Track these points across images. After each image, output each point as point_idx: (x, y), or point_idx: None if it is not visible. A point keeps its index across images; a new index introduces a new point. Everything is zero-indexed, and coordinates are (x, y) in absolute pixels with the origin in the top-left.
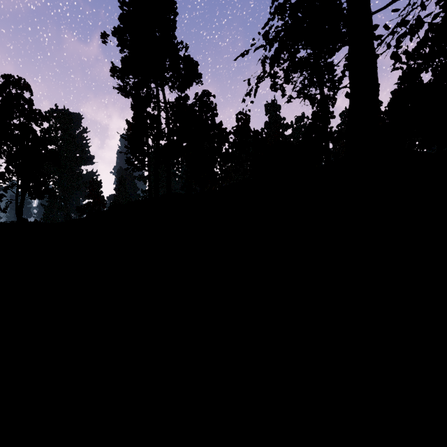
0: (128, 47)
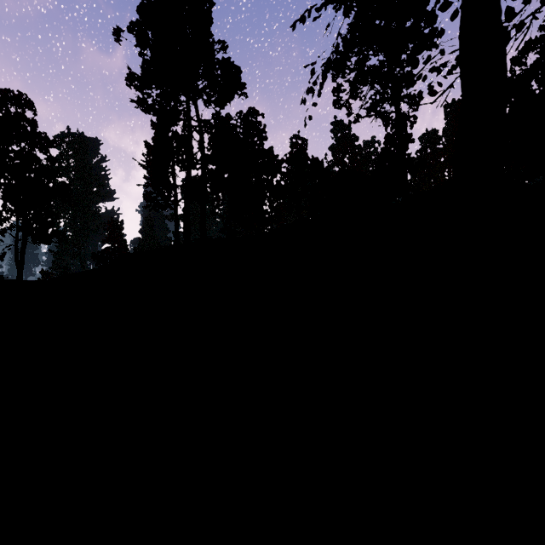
0: (150, 48)
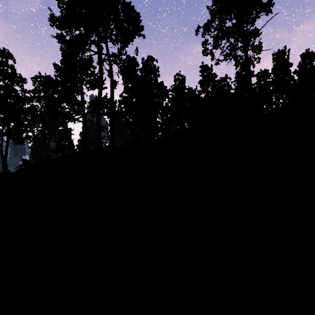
0: None
